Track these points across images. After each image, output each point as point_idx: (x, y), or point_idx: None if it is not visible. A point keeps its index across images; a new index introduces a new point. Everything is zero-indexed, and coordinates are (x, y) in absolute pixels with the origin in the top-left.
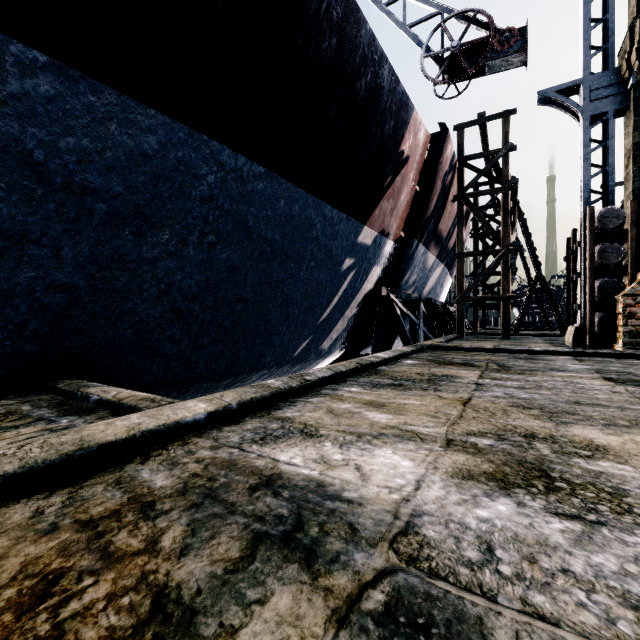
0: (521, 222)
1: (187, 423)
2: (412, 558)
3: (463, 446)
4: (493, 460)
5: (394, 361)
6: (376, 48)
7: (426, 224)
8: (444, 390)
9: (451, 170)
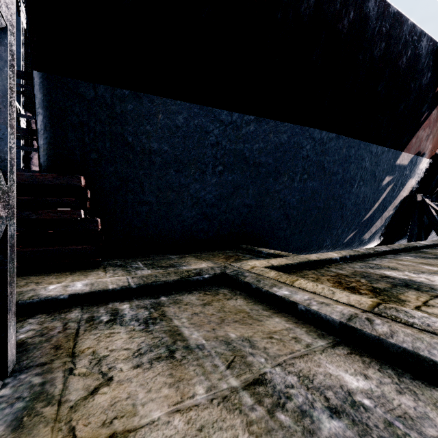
0: None
1: (334, 259)
2: None
3: None
4: None
5: (434, 247)
6: (415, 31)
7: None
8: None
9: None
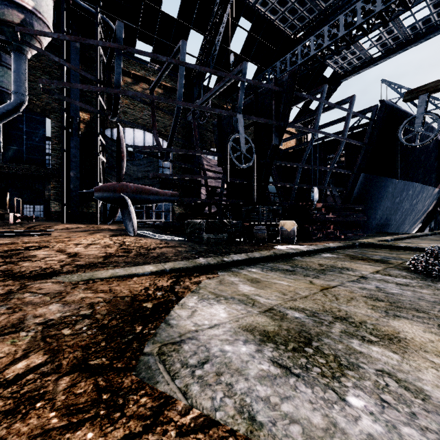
0: None
1: None
2: None
3: None
4: None
5: None
6: None
7: None
8: None
9: None
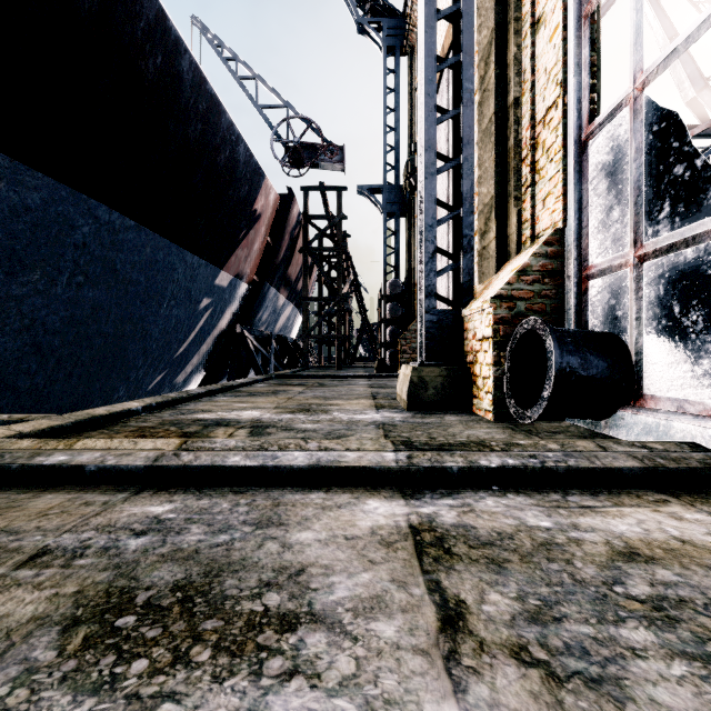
0: (354, 275)
1: (134, 410)
2: (258, 423)
3: (282, 408)
4: (292, 409)
5: (249, 385)
6: (234, 131)
7: (277, 270)
8: (280, 395)
9: (298, 226)
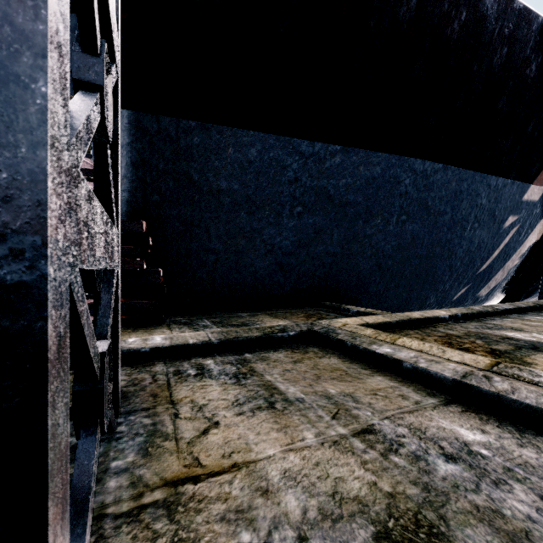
0: None
1: (441, 318)
2: None
3: None
4: None
5: None
6: None
7: None
8: None
9: None
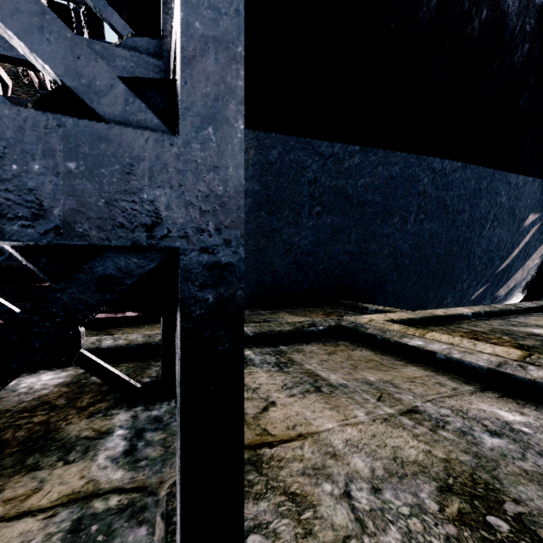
0: None
1: (464, 315)
2: None
3: None
4: None
5: None
6: None
7: None
8: None
9: None
